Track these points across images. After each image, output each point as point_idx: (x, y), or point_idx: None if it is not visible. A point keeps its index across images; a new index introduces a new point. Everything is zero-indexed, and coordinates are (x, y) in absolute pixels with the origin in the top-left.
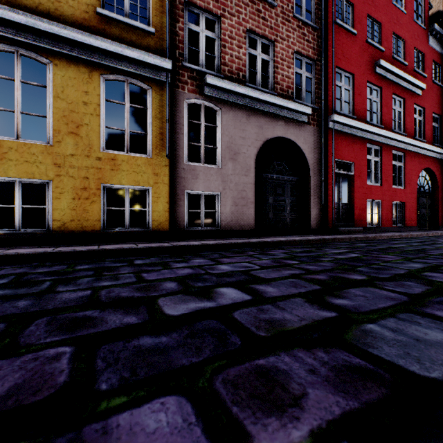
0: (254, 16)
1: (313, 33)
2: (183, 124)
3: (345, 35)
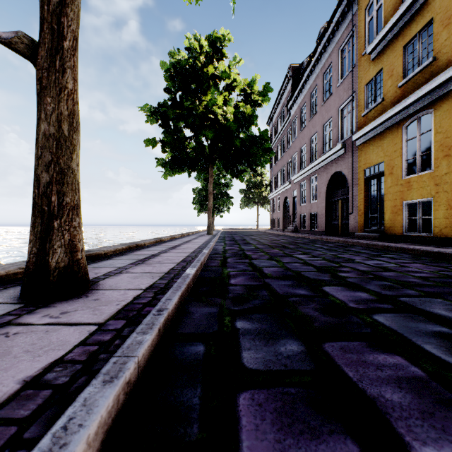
0: None
1: None
2: None
3: None
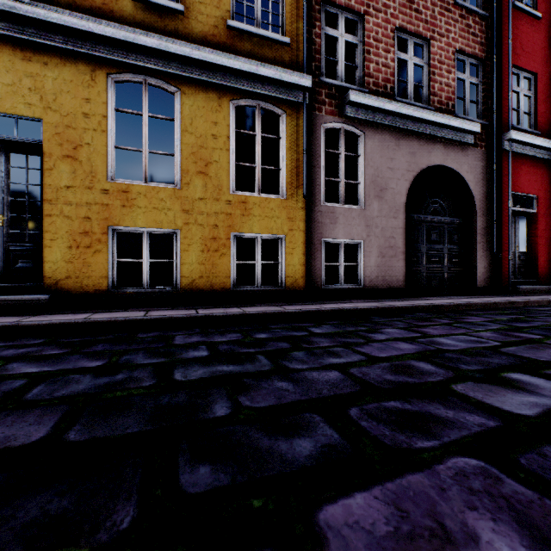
0: (405, 10)
1: (480, 23)
2: (320, 155)
3: (524, 21)
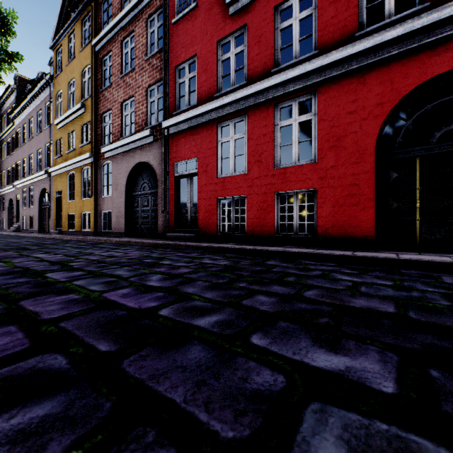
0: (125, 90)
1: (160, 56)
2: (101, 177)
3: (185, 22)
